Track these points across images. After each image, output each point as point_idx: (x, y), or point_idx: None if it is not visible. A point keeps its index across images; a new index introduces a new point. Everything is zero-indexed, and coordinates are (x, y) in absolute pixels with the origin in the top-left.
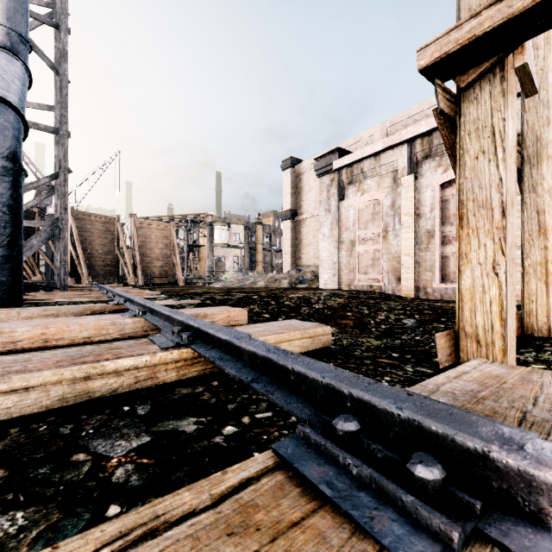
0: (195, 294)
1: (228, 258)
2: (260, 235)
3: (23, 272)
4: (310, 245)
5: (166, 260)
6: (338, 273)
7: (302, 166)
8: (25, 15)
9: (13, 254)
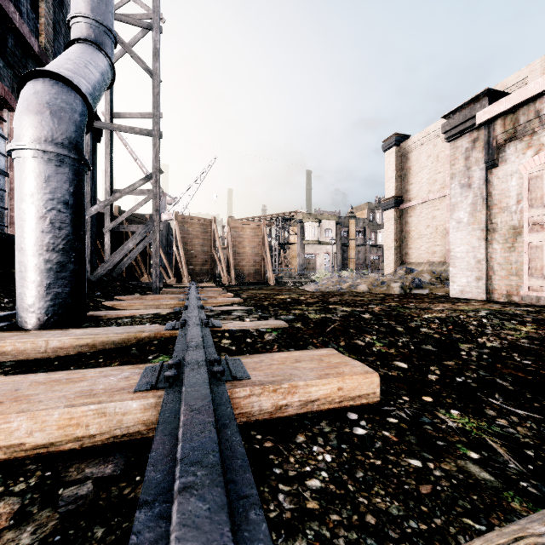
0: (281, 306)
1: (318, 255)
2: (353, 229)
3: (135, 273)
4: (422, 237)
5: (257, 259)
6: (486, 277)
7: (410, 143)
8: (109, 5)
9: (70, 259)
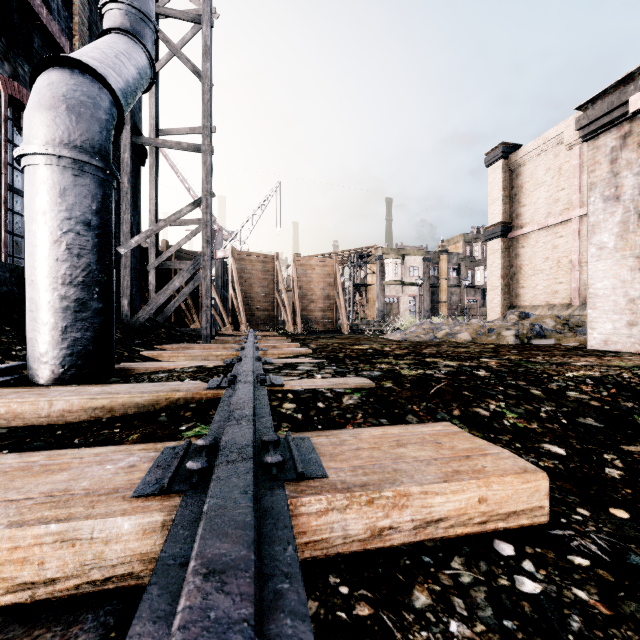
0: (362, 358)
1: (401, 298)
2: (445, 267)
3: (185, 319)
4: (538, 274)
5: (328, 303)
6: None
7: (521, 153)
8: None
9: (92, 296)
